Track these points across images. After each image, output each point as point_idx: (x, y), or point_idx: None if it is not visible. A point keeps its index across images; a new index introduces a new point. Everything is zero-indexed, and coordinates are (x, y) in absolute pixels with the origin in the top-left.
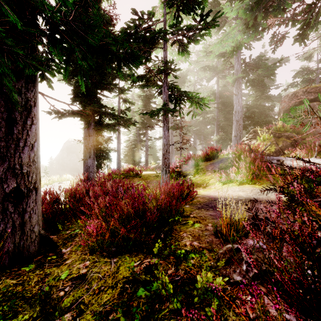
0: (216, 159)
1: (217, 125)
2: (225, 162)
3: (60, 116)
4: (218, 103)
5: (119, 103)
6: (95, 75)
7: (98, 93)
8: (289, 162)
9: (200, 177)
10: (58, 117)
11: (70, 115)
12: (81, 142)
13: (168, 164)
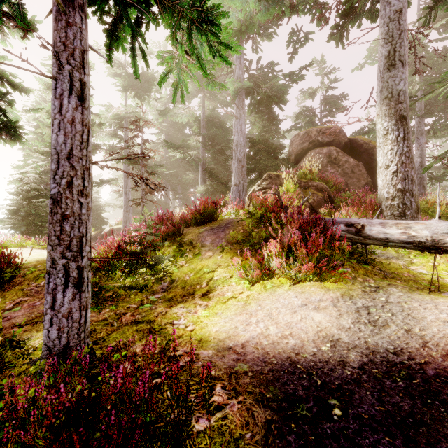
0: (215, 222)
1: (203, 170)
2: (236, 229)
3: None
4: (204, 135)
5: None
6: None
7: None
8: (380, 229)
9: (190, 265)
10: None
11: None
12: None
13: (80, 241)
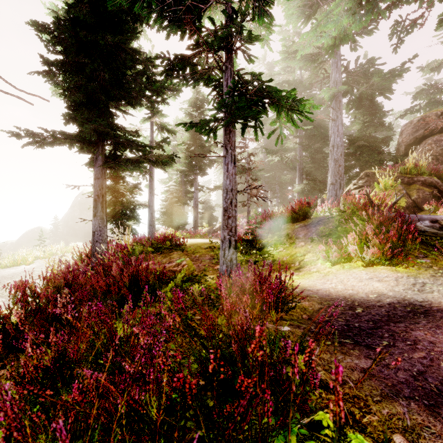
0: (308, 220)
1: (300, 170)
2: (326, 225)
3: (40, 142)
4: (302, 136)
5: (151, 131)
6: (101, 70)
7: (108, 102)
8: None
9: (287, 251)
10: (35, 143)
11: (57, 140)
12: (90, 192)
13: (235, 228)
